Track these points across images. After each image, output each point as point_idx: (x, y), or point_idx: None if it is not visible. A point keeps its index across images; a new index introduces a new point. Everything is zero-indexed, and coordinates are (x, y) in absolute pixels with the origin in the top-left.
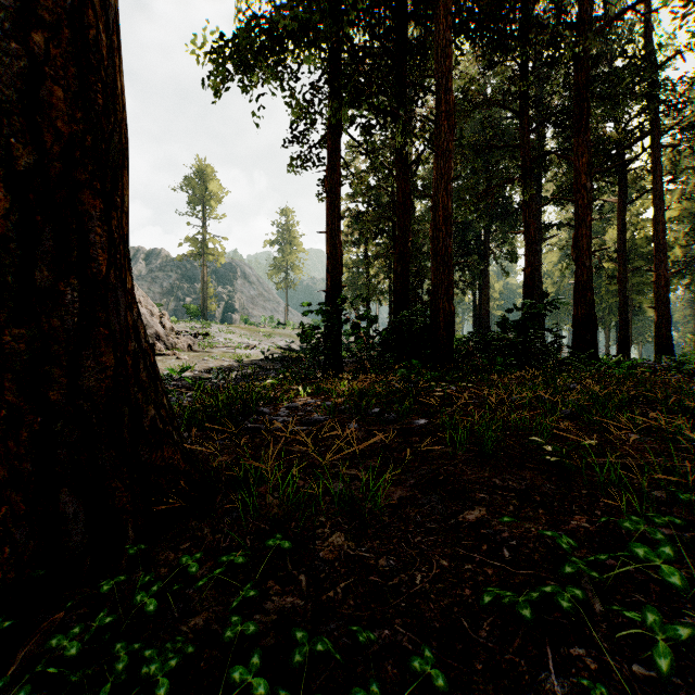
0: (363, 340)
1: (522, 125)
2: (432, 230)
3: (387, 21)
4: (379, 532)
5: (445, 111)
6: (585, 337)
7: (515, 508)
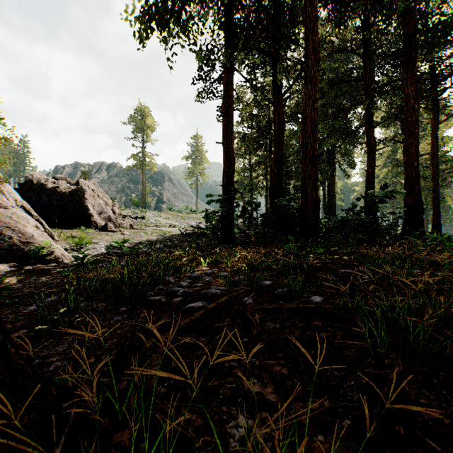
0: (248, 221)
1: (365, 65)
2: (302, 138)
3: None
4: None
5: (312, 47)
6: (414, 218)
7: None
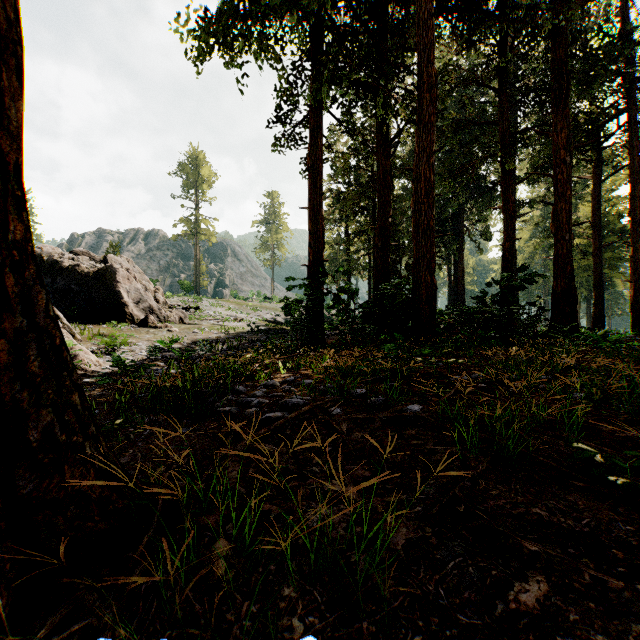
0: (344, 313)
1: (501, 102)
2: (414, 203)
3: (368, 0)
4: (382, 634)
5: (427, 83)
6: (565, 310)
7: (592, 578)
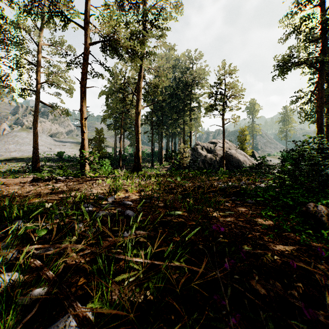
0: None
1: None
2: None
3: None
4: None
5: None
6: None
7: None
